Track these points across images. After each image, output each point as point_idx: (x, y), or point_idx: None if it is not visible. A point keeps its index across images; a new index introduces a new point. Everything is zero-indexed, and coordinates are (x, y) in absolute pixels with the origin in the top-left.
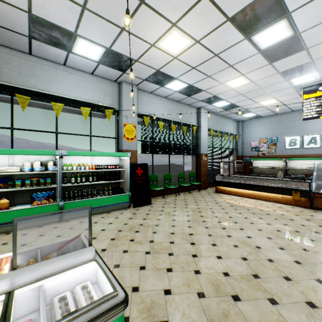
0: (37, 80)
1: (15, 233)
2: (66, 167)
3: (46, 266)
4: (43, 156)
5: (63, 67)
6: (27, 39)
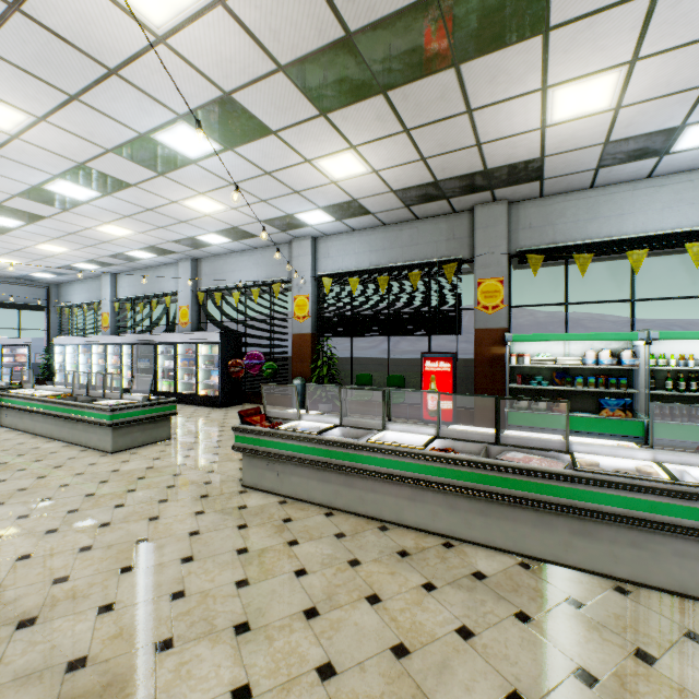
0: (601, 223)
1: (651, 416)
2: (652, 361)
3: (686, 456)
4: (609, 342)
5: (645, 181)
6: (592, 172)
